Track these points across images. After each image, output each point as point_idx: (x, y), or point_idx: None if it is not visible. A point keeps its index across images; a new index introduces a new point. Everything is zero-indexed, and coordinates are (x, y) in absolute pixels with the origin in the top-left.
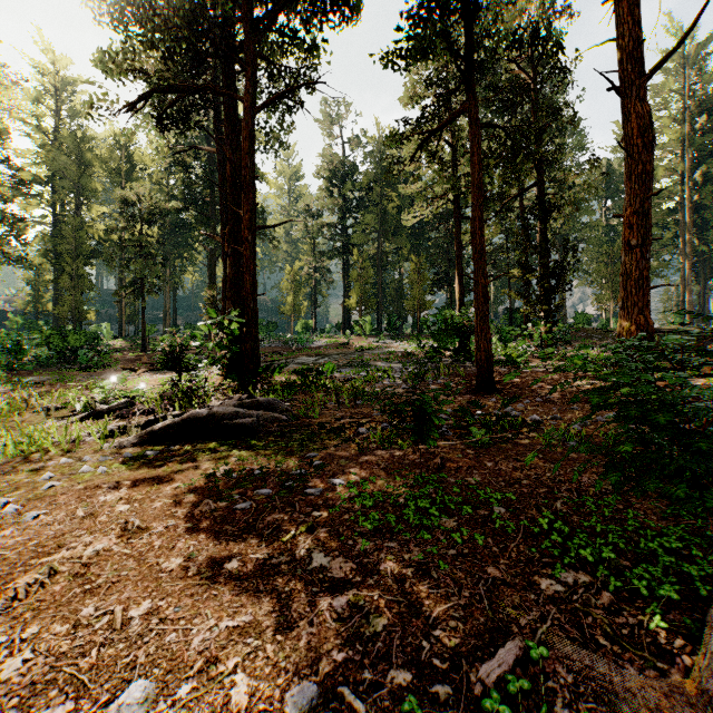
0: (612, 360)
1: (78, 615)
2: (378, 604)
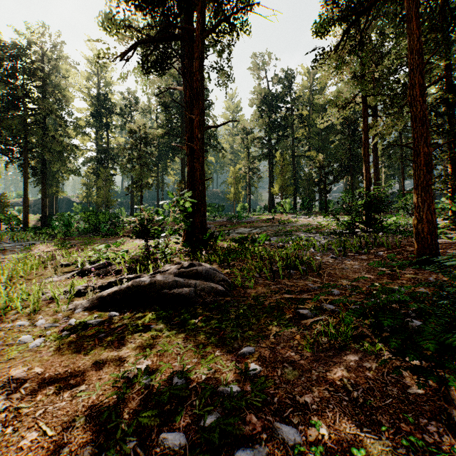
0: None
1: None
2: None
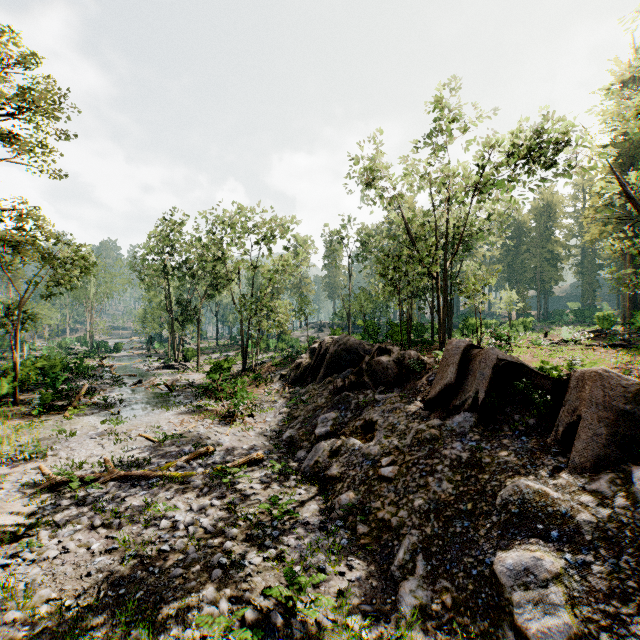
0: None
1: None
2: None
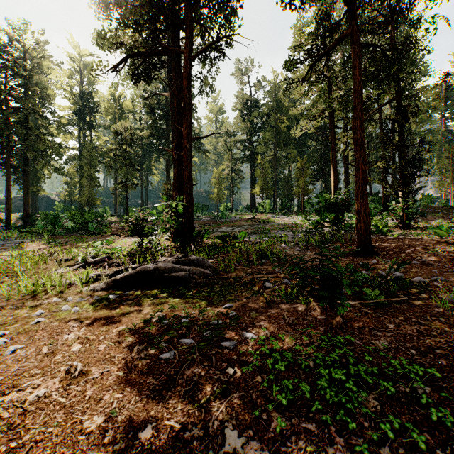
0: None
1: None
2: None
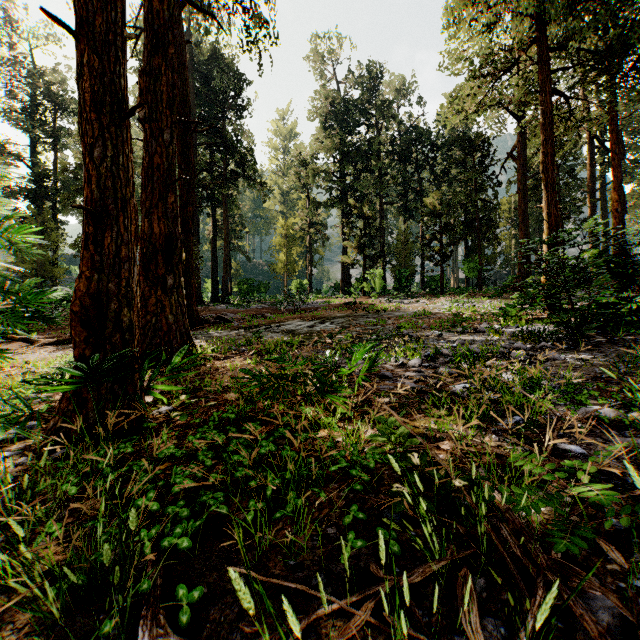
0: None
1: None
2: None
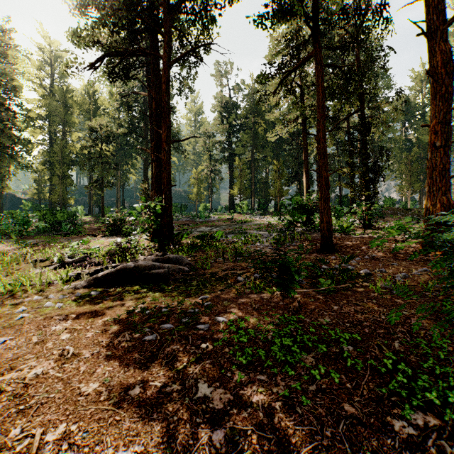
0: (417, 229)
1: (6, 436)
2: (251, 439)
